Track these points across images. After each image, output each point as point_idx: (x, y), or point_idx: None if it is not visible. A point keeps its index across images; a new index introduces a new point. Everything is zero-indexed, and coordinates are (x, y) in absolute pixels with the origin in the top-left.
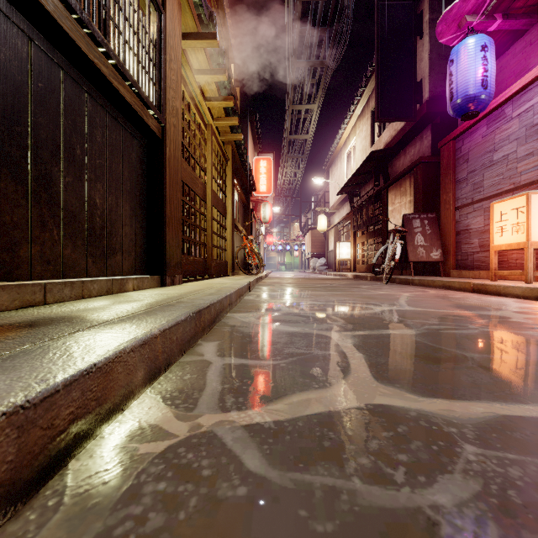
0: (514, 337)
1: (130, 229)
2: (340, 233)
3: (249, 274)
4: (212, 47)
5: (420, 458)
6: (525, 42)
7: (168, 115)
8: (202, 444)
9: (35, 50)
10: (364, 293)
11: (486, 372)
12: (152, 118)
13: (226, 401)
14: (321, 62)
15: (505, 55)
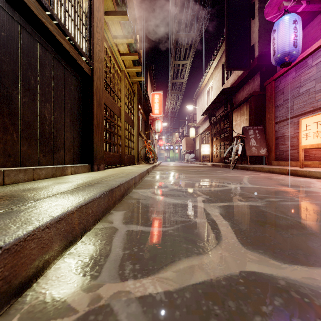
0: None
1: (70, 135)
2: (203, 138)
3: (148, 163)
4: (124, 20)
5: None
6: (320, 18)
7: (95, 61)
8: None
9: None
10: (220, 176)
11: None
12: (84, 63)
13: (125, 268)
14: (192, 34)
15: (307, 27)
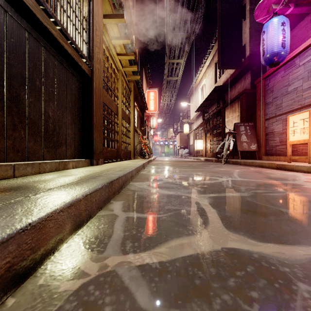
0: (309, 198)
1: (71, 131)
2: (197, 134)
3: (143, 158)
4: (121, 23)
5: (268, 295)
6: (307, 21)
7: (94, 62)
8: (106, 282)
9: (9, 18)
10: (212, 170)
11: (298, 223)
12: (84, 64)
13: (126, 245)
14: (186, 34)
15: (295, 29)
